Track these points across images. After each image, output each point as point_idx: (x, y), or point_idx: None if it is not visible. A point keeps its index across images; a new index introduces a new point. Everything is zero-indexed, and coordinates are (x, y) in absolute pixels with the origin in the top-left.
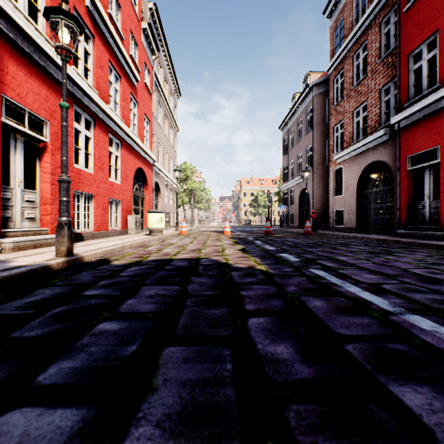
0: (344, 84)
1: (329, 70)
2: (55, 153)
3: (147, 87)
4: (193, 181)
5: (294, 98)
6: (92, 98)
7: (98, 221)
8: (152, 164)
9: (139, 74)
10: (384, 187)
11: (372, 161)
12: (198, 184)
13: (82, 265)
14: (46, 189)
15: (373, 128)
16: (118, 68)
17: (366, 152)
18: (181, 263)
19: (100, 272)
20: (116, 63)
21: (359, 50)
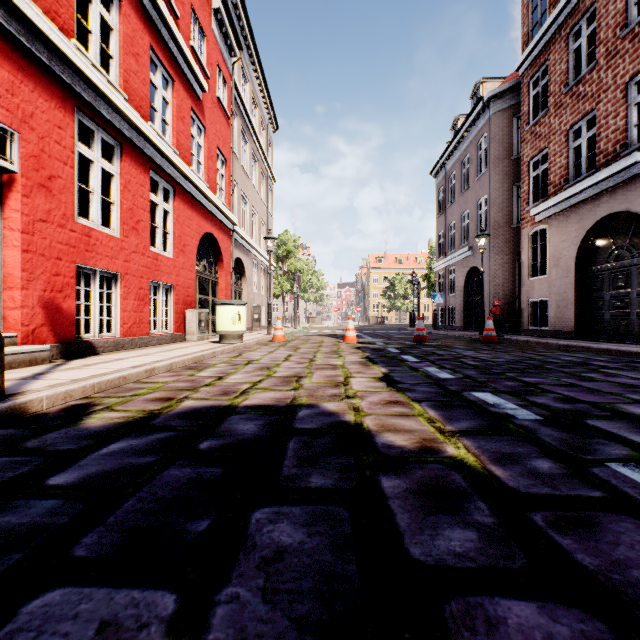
0: (550, 87)
1: (521, 67)
2: (33, 194)
3: (221, 104)
4: (297, 259)
5: (455, 124)
6: (112, 101)
7: (129, 320)
8: (230, 229)
9: (208, 82)
10: (634, 259)
11: (608, 213)
12: (304, 264)
13: (6, 428)
14: (12, 260)
15: (610, 155)
16: (168, 63)
17: (596, 199)
18: (245, 427)
19: (3, 468)
20: (165, 55)
21: (579, 24)
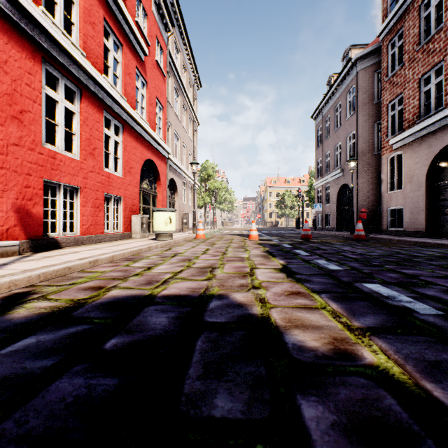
0: (405, 47)
1: (382, 34)
2: (7, 123)
3: (159, 66)
4: (215, 180)
5: (330, 80)
6: (72, 55)
7: (87, 222)
8: (166, 157)
9: (149, 49)
10: None
11: None
12: (220, 184)
13: None
14: None
15: None
16: (118, 32)
17: (443, 130)
18: (157, 320)
19: None
20: (116, 26)
21: None
